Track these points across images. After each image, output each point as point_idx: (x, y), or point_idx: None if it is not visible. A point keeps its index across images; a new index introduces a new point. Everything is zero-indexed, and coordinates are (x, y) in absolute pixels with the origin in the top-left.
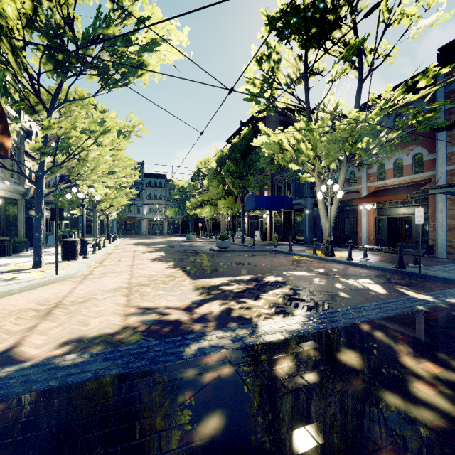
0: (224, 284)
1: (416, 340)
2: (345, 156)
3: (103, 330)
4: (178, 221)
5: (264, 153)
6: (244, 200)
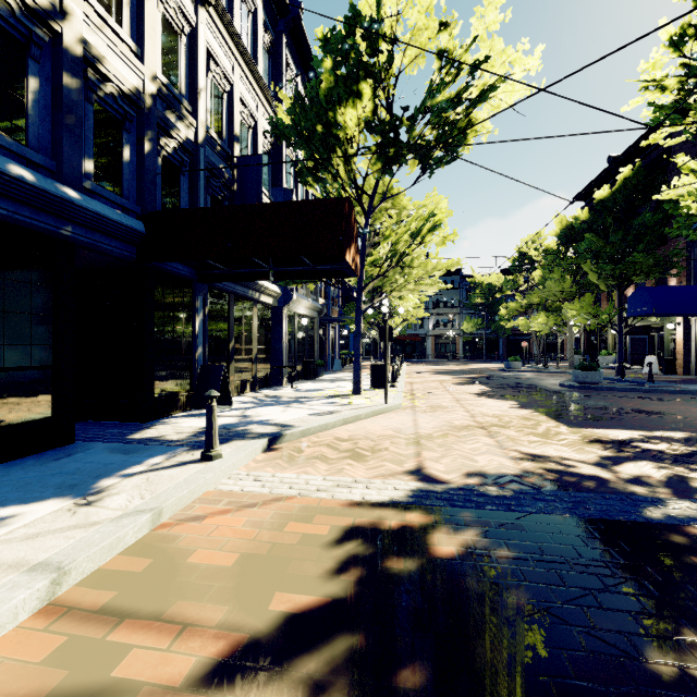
0: (636, 439)
1: None
2: None
3: (500, 469)
4: (479, 339)
5: (685, 210)
6: (621, 299)
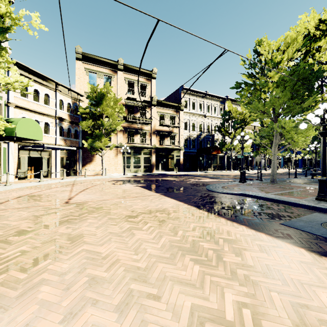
0: None
1: (232, 177)
2: (319, 130)
3: (218, 174)
4: None
5: None
6: None
